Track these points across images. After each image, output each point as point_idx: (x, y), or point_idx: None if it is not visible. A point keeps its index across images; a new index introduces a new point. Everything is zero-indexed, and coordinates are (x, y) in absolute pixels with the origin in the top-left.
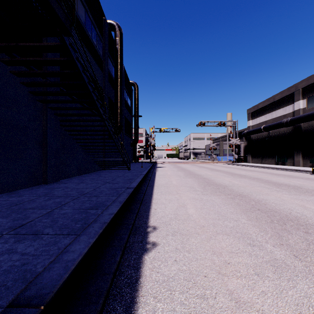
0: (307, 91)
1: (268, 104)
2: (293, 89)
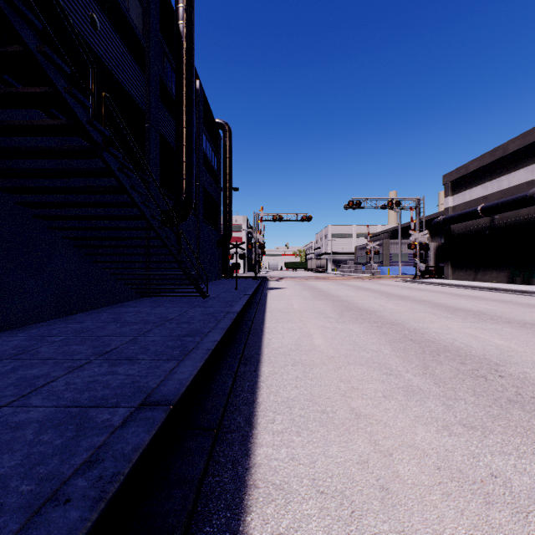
0: None
1: (490, 162)
2: None
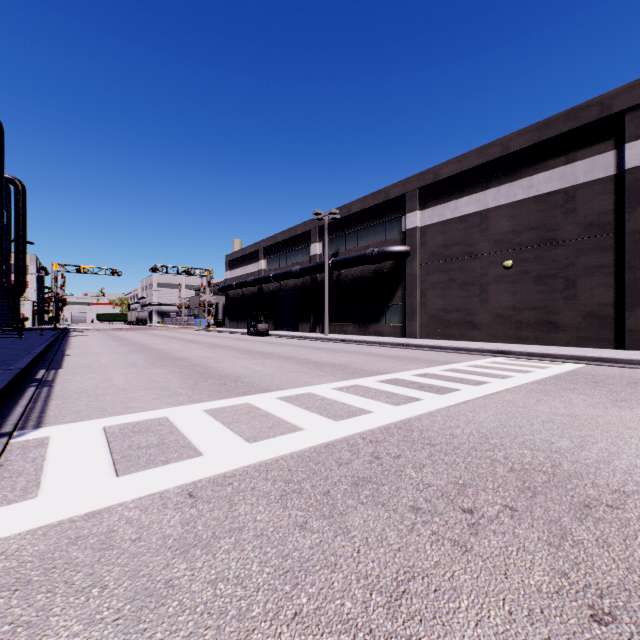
0: (267, 253)
1: (242, 256)
2: (258, 246)
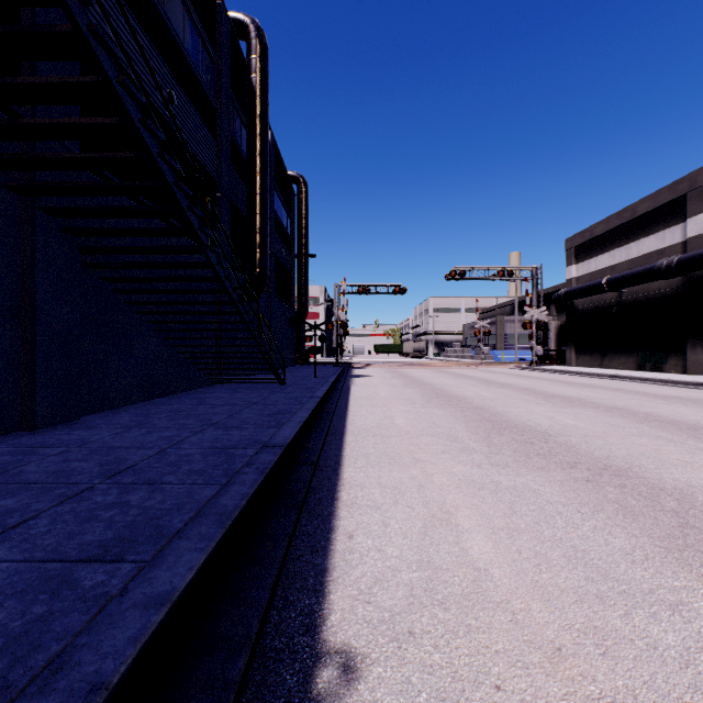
0: None
1: (618, 226)
2: (683, 186)
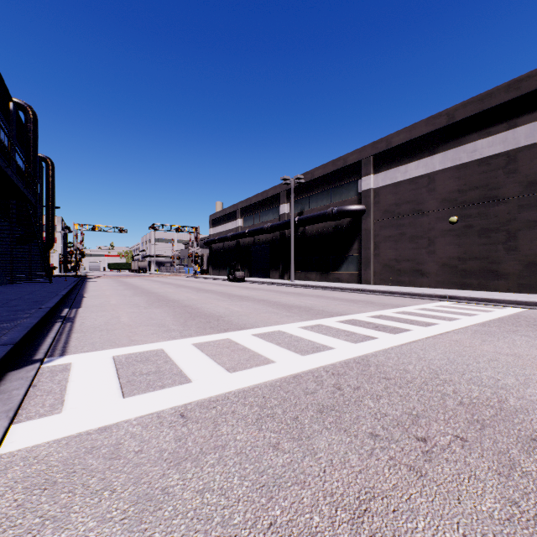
0: (243, 212)
1: (223, 215)
2: (236, 207)
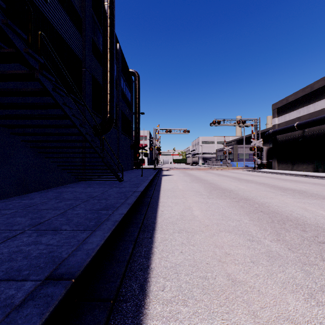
0: None
1: (302, 96)
2: None
